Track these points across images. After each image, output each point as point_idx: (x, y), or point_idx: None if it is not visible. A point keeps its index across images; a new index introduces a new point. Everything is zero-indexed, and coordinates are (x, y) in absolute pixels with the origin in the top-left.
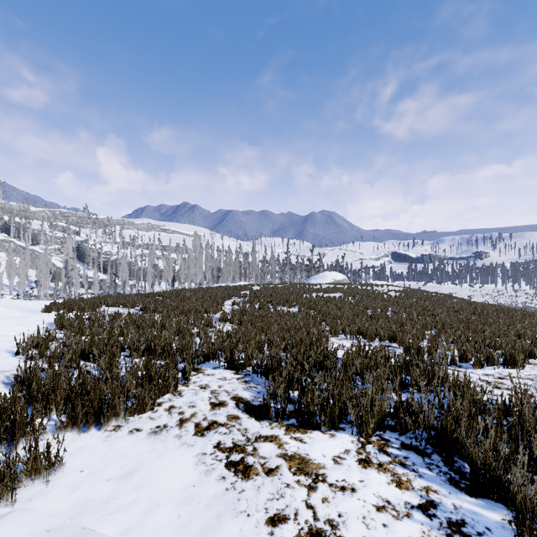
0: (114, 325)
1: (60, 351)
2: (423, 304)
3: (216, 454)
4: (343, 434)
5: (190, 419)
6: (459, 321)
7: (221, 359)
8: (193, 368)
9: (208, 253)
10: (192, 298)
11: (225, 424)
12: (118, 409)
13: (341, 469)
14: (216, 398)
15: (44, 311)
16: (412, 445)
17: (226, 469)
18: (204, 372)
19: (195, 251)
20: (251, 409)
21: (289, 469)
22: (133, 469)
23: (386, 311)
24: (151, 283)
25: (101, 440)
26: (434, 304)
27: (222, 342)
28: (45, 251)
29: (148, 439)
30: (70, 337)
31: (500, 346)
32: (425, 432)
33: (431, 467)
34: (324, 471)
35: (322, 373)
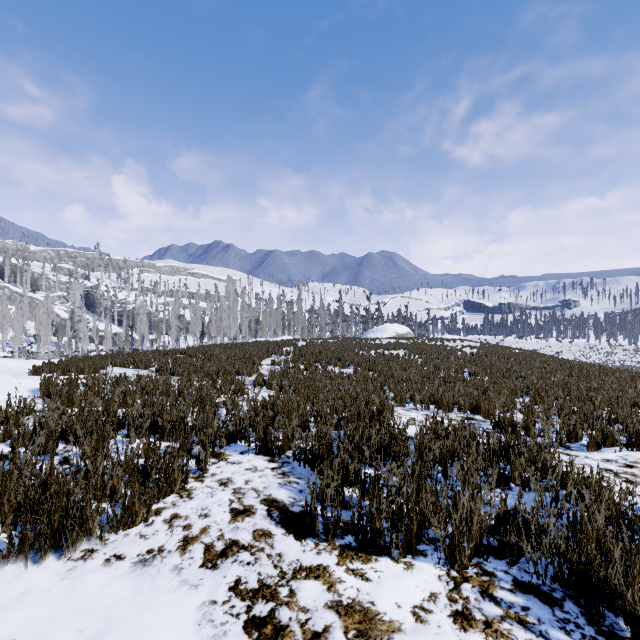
0: (116, 392)
1: (32, 431)
2: (507, 363)
3: (232, 603)
4: (424, 562)
5: (198, 537)
6: (556, 386)
7: (252, 439)
8: (213, 453)
9: (244, 302)
10: (221, 356)
11: (249, 546)
12: (91, 524)
13: (428, 633)
14: (239, 501)
15: (31, 373)
16: (530, 583)
17: (246, 633)
18: (227, 460)
19: (228, 299)
20: (289, 519)
21: (344, 633)
22: (97, 635)
23: (462, 372)
24: (175, 337)
25: (58, 577)
26: (520, 363)
27: (255, 415)
28: (46, 298)
29: (130, 574)
30: (48, 411)
31: (616, 419)
32: (546, 559)
33: (568, 628)
34: (400, 636)
35: (388, 461)
